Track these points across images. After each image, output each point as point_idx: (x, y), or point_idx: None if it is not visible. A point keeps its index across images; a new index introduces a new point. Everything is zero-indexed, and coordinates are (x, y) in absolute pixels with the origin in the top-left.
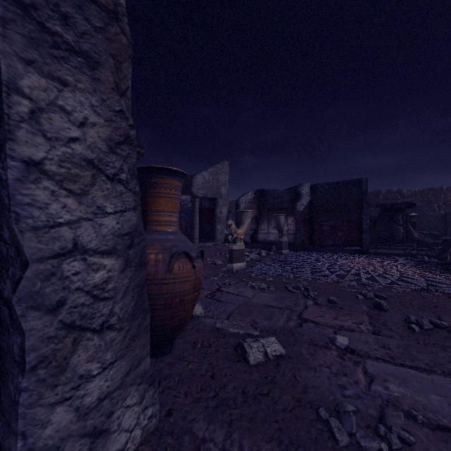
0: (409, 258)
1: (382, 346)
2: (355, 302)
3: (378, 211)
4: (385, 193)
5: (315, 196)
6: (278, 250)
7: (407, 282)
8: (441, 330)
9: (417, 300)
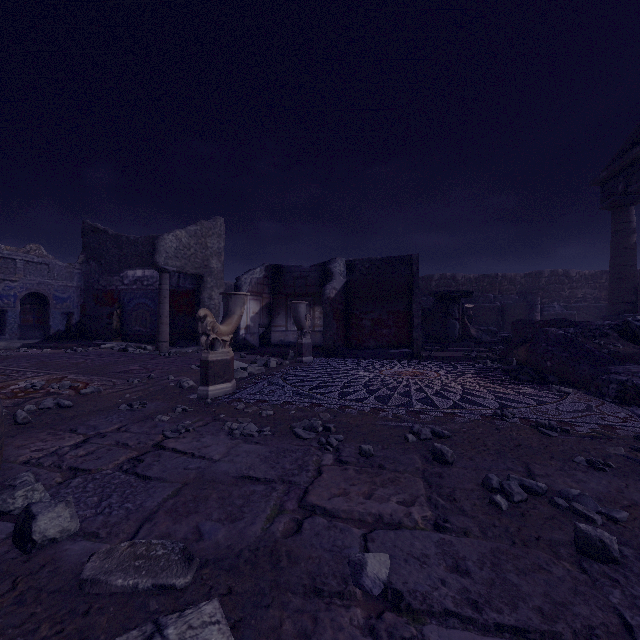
0: (470, 364)
1: (453, 566)
2: (403, 450)
3: (431, 301)
4: (438, 279)
5: (352, 278)
6: (297, 357)
7: (474, 403)
8: (539, 500)
9: (492, 435)
